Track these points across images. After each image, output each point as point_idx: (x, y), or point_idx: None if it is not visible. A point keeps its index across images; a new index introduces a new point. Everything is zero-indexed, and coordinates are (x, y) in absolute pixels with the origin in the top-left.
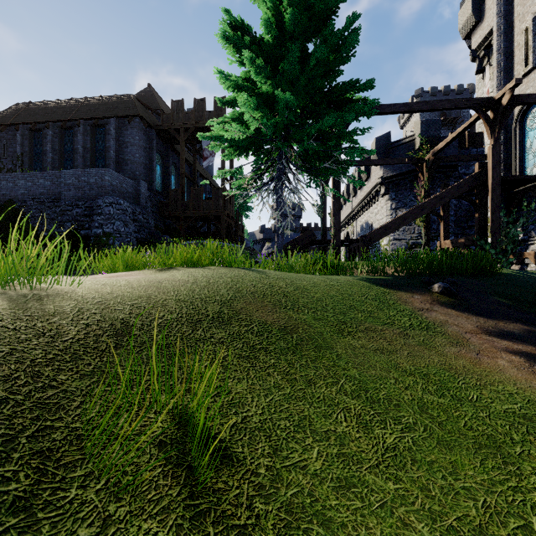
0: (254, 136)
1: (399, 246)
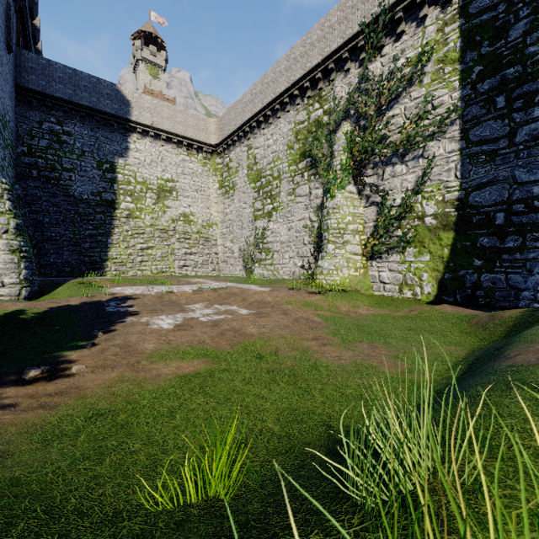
0: None
1: None
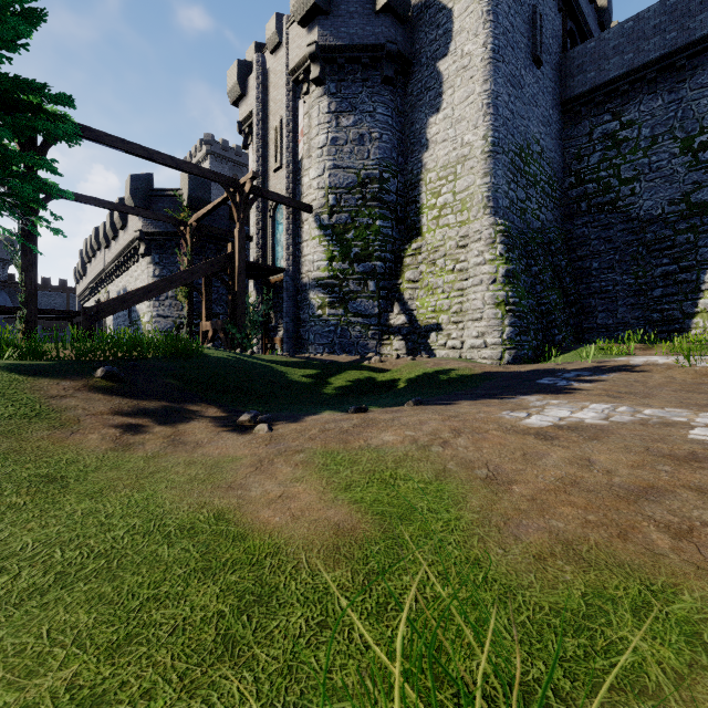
0: None
1: (165, 325)
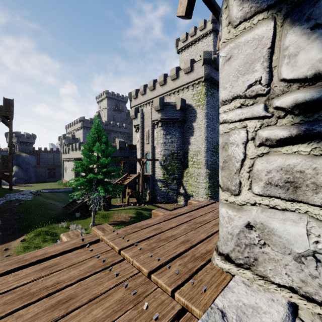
0: (88, 183)
1: None
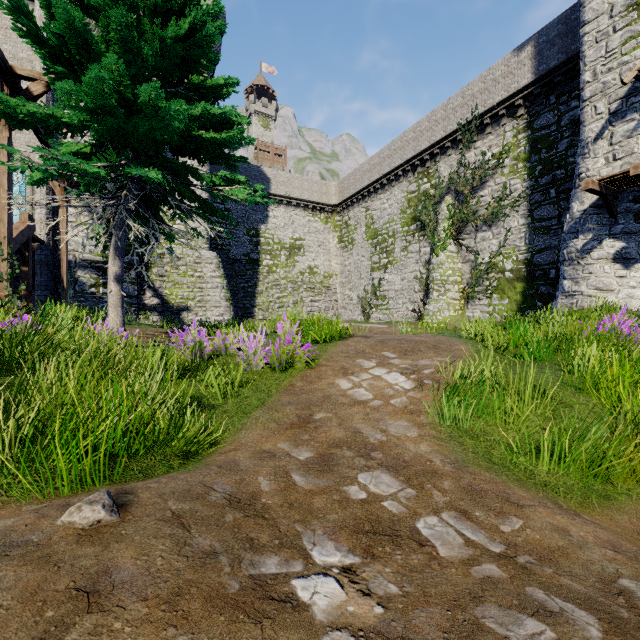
0: (146, 136)
1: None
